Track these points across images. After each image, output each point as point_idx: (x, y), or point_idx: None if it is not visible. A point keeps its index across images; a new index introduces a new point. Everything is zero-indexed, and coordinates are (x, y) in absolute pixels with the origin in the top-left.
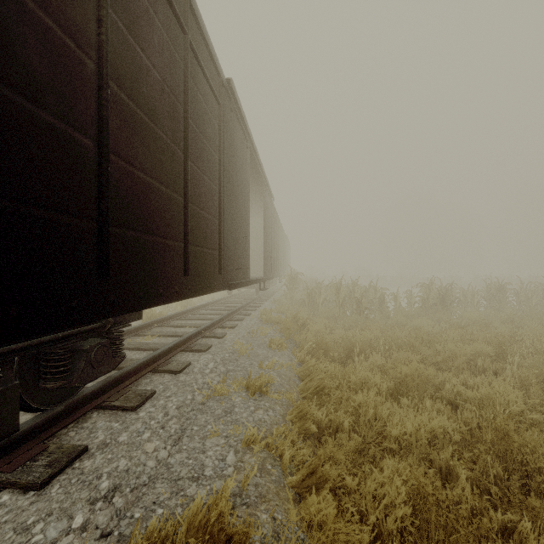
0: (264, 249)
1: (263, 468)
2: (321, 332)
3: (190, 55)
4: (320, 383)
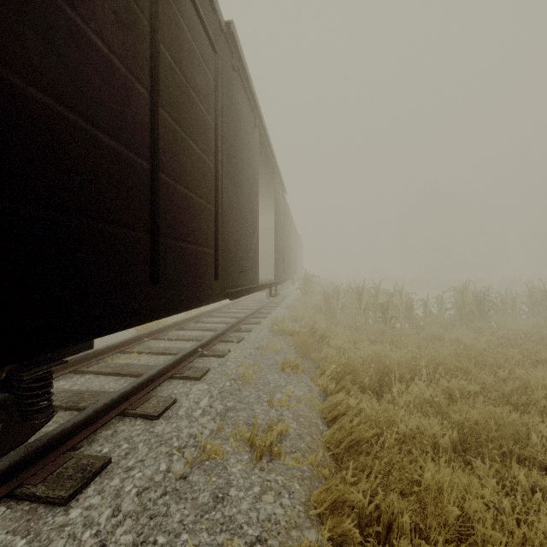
0: (276, 249)
1: None
2: (344, 347)
3: None
4: (355, 437)
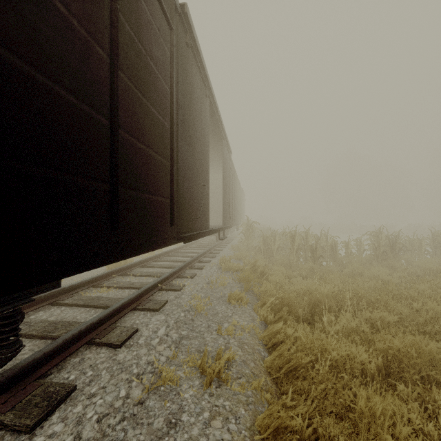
0: (223, 200)
1: None
2: (280, 282)
3: None
4: (293, 364)
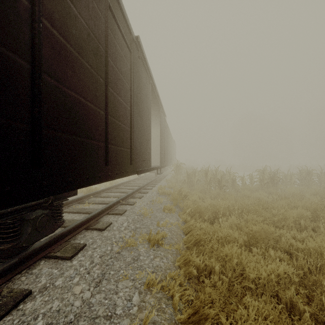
0: (160, 148)
1: (159, 307)
2: (196, 201)
3: (110, 15)
4: (197, 238)
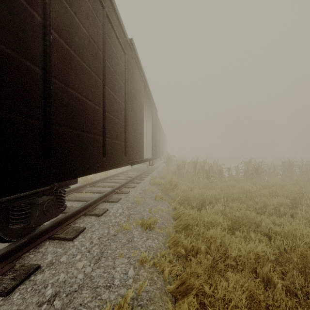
0: (152, 141)
1: (151, 279)
2: (186, 190)
3: (107, 22)
4: (186, 222)
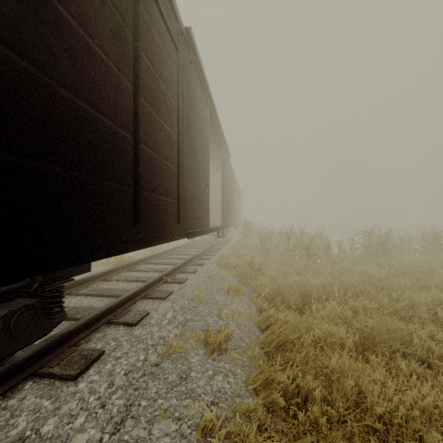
0: (222, 200)
1: None
2: (276, 277)
3: None
4: (282, 338)
